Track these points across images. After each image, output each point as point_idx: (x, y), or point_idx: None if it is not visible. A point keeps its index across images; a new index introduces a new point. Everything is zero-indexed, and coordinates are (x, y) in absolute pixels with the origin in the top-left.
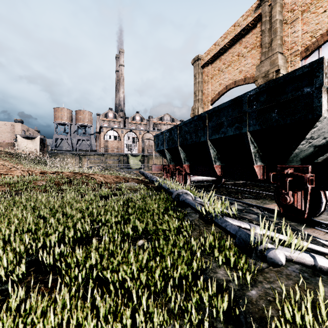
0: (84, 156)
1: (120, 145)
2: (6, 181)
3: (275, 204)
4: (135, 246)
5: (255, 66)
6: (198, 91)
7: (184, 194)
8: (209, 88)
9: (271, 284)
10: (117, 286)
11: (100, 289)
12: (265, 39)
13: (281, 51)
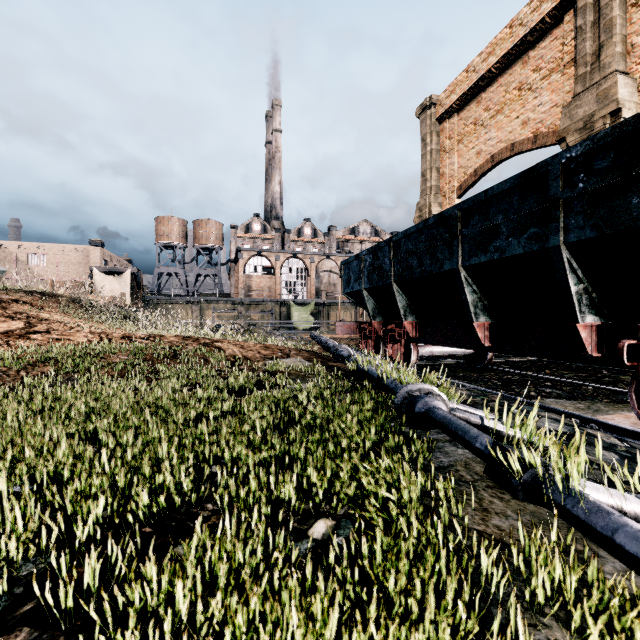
0: (208, 306)
1: (273, 284)
2: (54, 354)
3: (624, 413)
4: (305, 540)
5: (561, 108)
6: (429, 171)
7: (425, 396)
8: (454, 163)
9: None
10: None
11: None
12: (584, 47)
13: (623, 69)
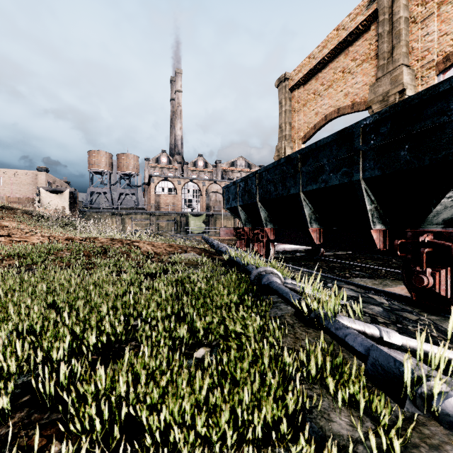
0: (128, 216)
1: (176, 200)
2: (17, 251)
3: (402, 286)
4: (192, 359)
5: (369, 86)
6: (284, 125)
7: (268, 274)
8: (300, 119)
9: (438, 452)
10: (158, 440)
11: (130, 442)
12: (383, 47)
13: (406, 63)
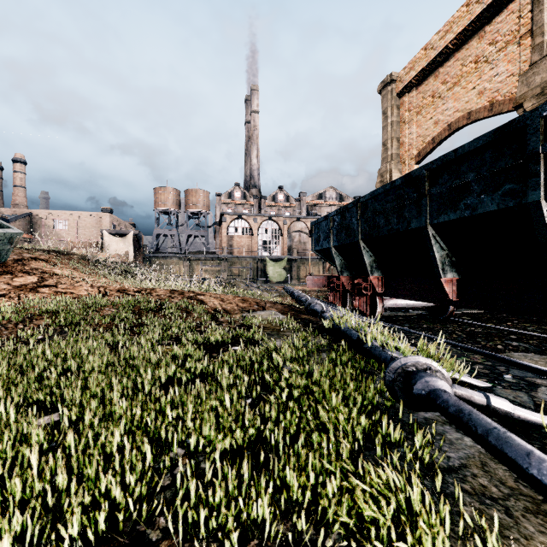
0: (196, 261)
1: (252, 242)
2: (51, 307)
3: None
4: None
5: (518, 76)
6: (390, 141)
7: (424, 372)
8: (413, 132)
9: None
10: None
11: None
12: (541, 17)
13: None
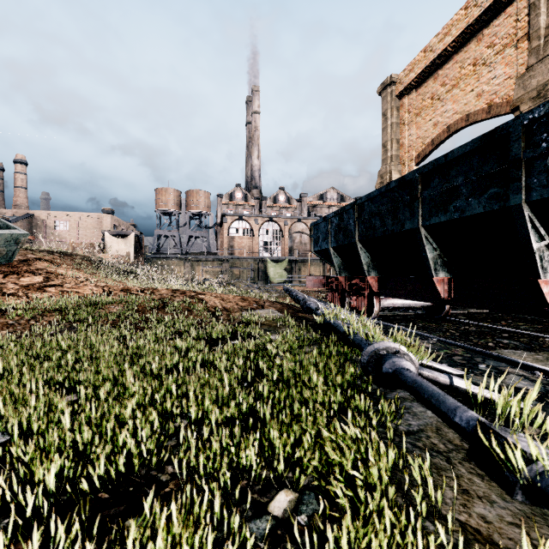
0: (197, 262)
1: (253, 243)
2: (60, 305)
3: None
4: (265, 517)
5: (515, 79)
6: (390, 143)
7: (392, 355)
8: (412, 134)
9: None
10: None
11: None
12: (537, 21)
13: None
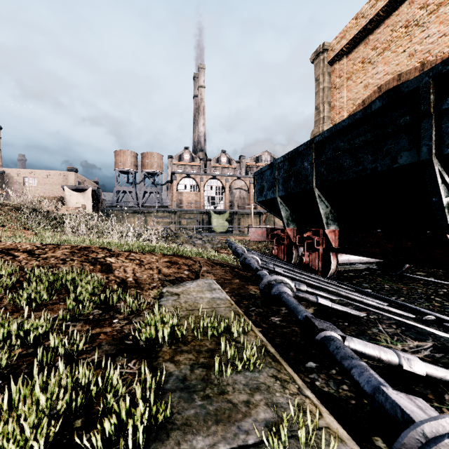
0: (149, 214)
1: (198, 198)
2: None
3: None
4: None
5: None
6: (322, 105)
7: None
8: (343, 96)
9: None
10: None
11: None
12: None
13: None
